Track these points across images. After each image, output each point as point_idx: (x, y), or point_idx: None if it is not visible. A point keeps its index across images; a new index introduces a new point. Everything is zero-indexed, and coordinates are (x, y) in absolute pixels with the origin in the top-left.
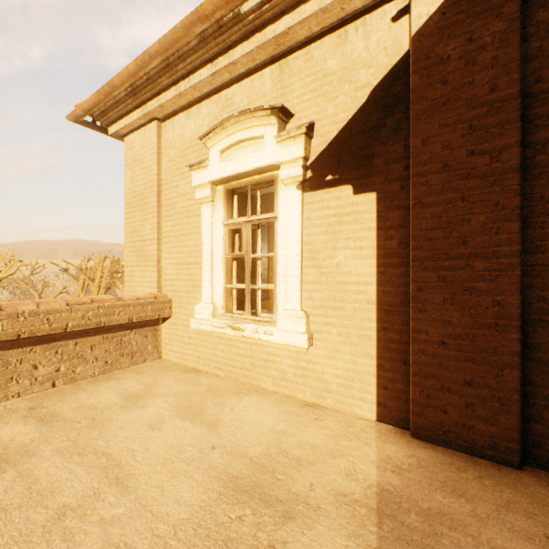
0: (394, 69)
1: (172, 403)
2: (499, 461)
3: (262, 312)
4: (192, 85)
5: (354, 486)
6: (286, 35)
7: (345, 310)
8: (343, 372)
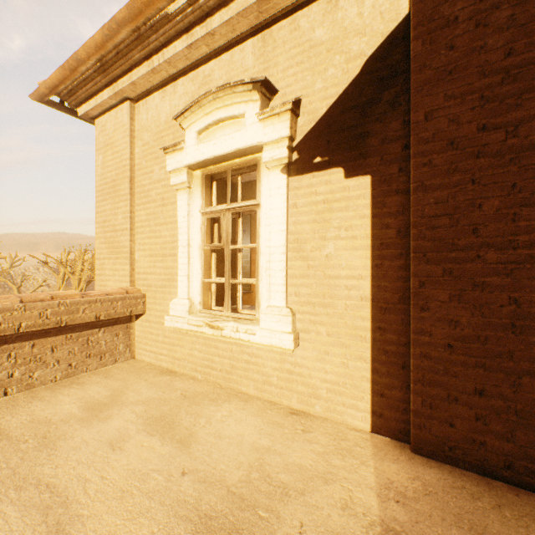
0: (391, 36)
1: (141, 414)
2: (516, 484)
3: (243, 308)
4: (166, 59)
5: (353, 525)
6: (270, 0)
7: (335, 308)
8: (333, 377)
